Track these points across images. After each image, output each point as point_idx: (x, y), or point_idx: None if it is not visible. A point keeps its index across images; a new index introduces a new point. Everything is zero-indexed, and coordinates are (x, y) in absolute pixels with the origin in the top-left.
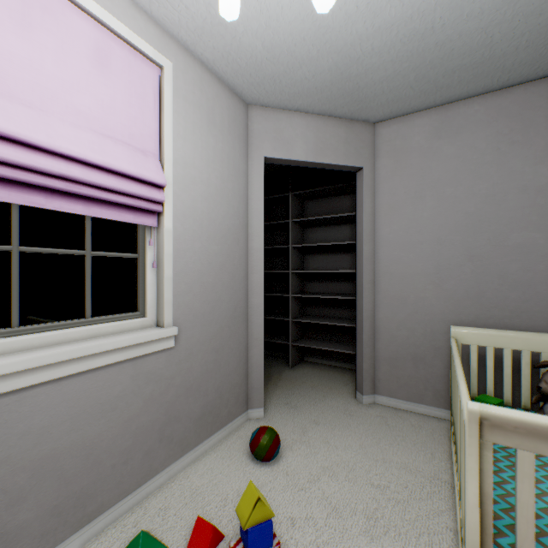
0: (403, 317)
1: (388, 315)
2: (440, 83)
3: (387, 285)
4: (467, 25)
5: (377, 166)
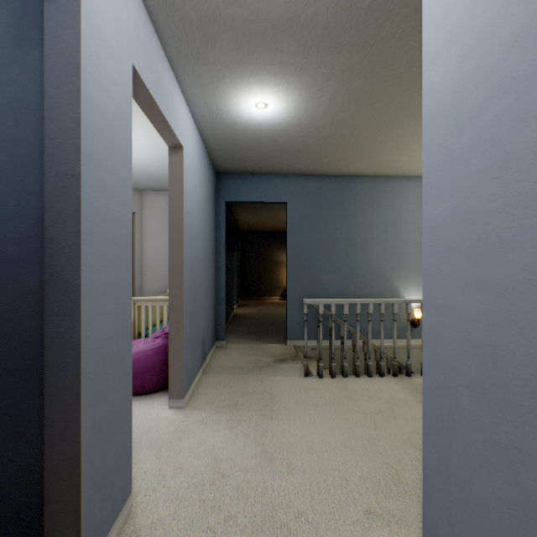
0: (156, 288)
1: (149, 287)
2: (166, 186)
3: (149, 272)
4: (164, 176)
5: (144, 212)
